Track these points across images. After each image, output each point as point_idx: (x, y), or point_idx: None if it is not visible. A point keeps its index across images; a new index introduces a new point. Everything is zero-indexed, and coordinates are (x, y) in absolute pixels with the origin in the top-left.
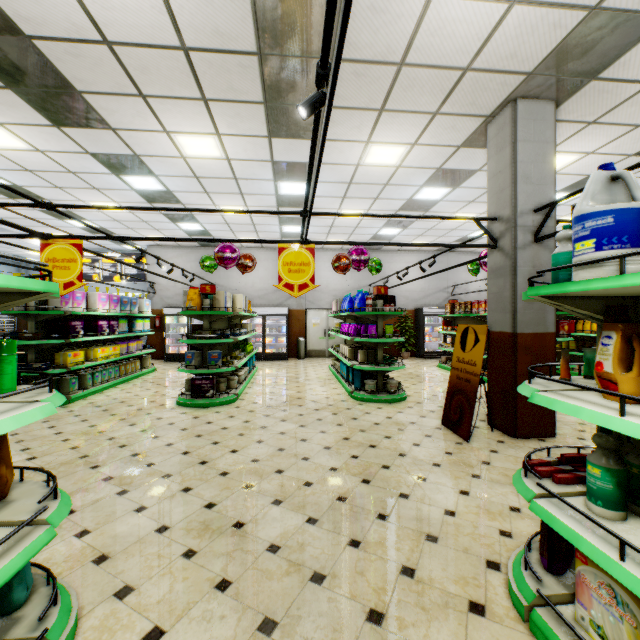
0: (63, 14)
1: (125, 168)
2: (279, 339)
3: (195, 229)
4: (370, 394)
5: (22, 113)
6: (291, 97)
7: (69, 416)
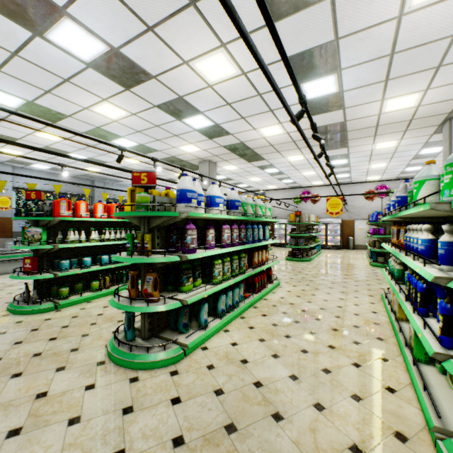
0: (262, 144)
1: (266, 168)
2: (335, 237)
3: (289, 182)
4: (380, 263)
5: (241, 162)
6: (332, 141)
7: None
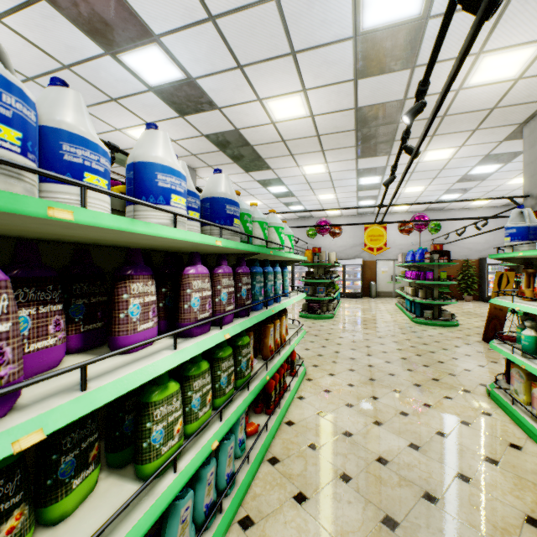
0: (269, 136)
1: (270, 184)
2: (355, 282)
3: (298, 209)
4: (427, 320)
5: (235, 170)
6: (372, 141)
7: None
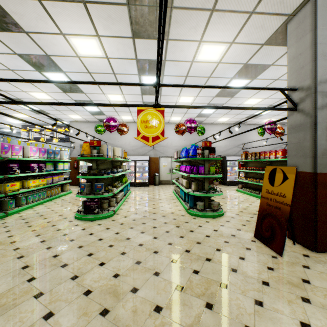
0: None
1: (43, 66)
2: (144, 174)
3: (95, 110)
4: (200, 211)
5: None
6: None
7: (0, 227)
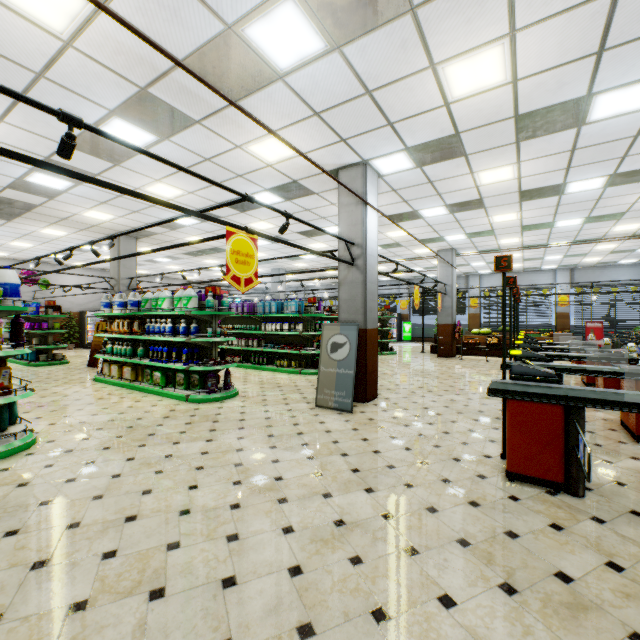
0: None
1: None
2: None
3: None
4: (44, 362)
5: None
6: None
7: None
